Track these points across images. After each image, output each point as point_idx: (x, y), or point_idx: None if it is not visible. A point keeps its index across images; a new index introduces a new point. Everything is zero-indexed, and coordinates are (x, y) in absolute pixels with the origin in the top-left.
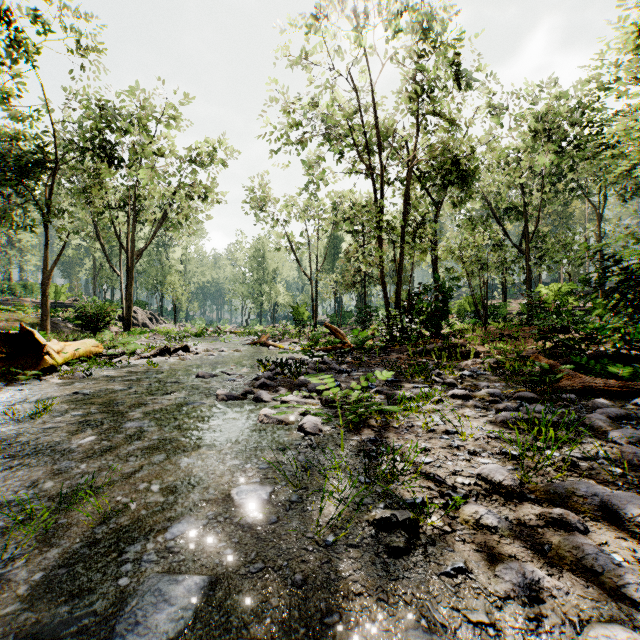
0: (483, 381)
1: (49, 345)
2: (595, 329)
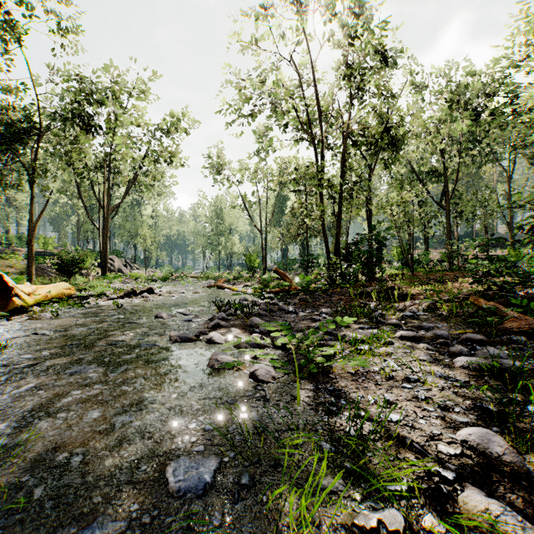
0: (425, 322)
1: (19, 287)
2: (532, 272)
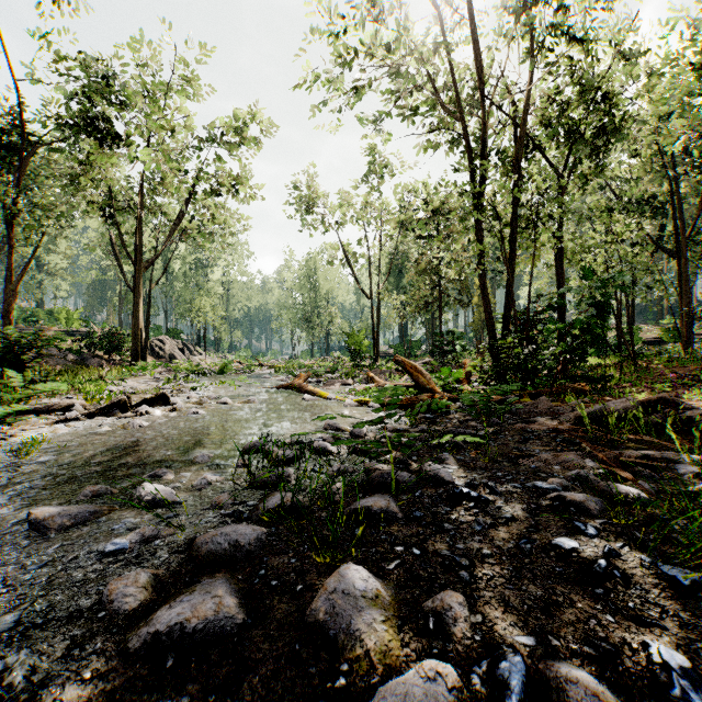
0: None
1: None
2: None
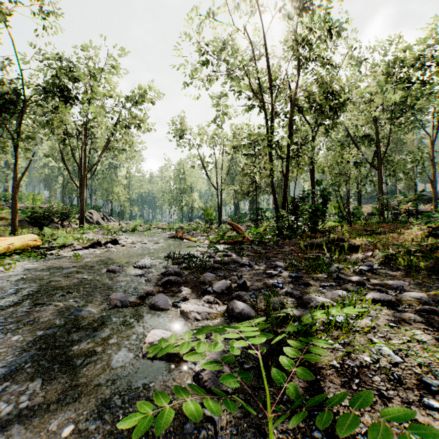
0: (387, 278)
1: None
2: None
